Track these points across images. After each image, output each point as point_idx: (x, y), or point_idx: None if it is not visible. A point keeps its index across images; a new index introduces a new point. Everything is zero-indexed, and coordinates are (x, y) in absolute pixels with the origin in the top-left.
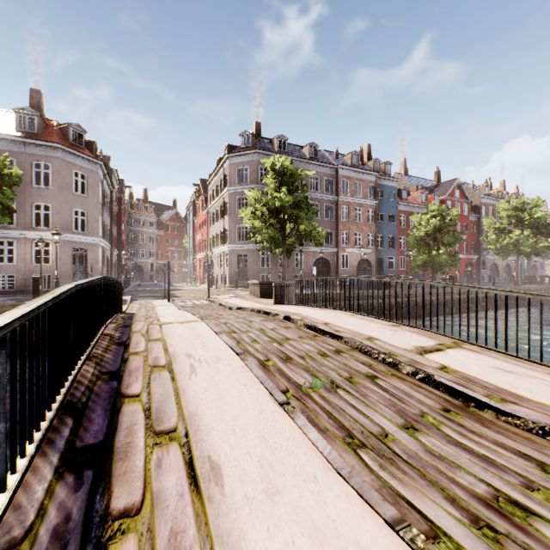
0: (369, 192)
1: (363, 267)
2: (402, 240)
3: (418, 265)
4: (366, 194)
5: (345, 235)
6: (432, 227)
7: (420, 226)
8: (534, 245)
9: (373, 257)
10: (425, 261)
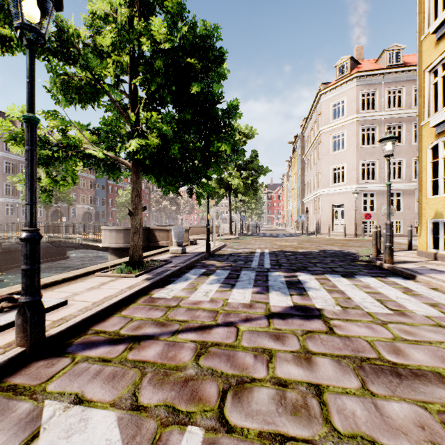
0: (91, 170)
1: (86, 217)
2: (110, 201)
3: (121, 217)
4: (89, 171)
5: (74, 196)
6: (129, 198)
7: (123, 196)
8: (170, 209)
9: (93, 210)
10: (125, 215)
